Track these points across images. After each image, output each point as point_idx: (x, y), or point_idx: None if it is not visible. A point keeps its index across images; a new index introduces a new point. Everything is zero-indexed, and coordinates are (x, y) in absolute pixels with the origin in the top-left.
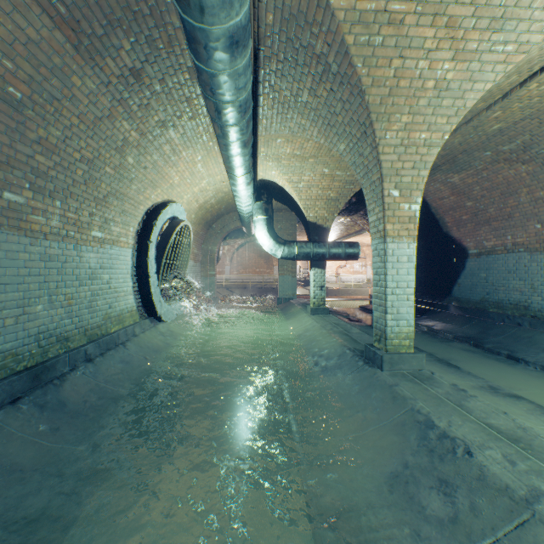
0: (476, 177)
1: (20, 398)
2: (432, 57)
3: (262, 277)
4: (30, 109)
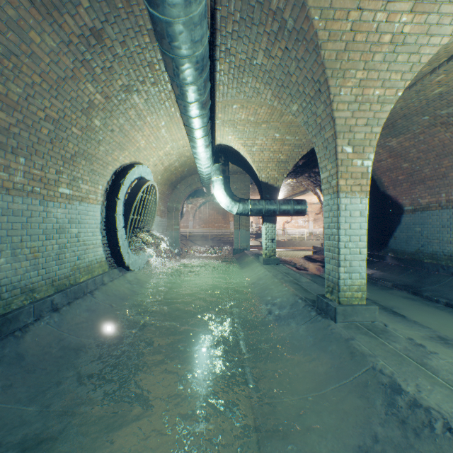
0: (413, 140)
1: None
2: (390, 8)
3: (220, 231)
4: None
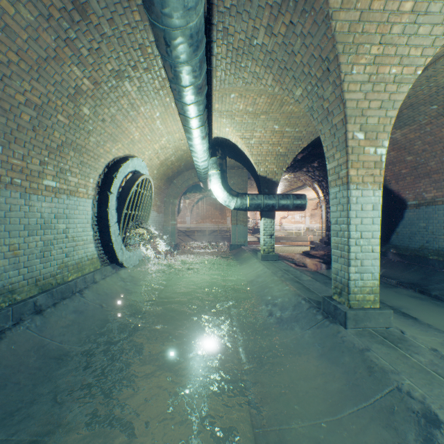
0: (419, 132)
1: None
2: None
3: (217, 226)
4: None
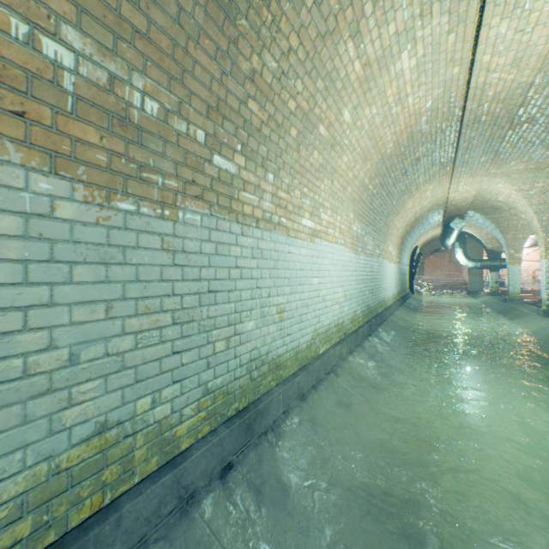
0: None
1: (406, 300)
2: (517, 221)
3: (450, 279)
4: (409, 241)
